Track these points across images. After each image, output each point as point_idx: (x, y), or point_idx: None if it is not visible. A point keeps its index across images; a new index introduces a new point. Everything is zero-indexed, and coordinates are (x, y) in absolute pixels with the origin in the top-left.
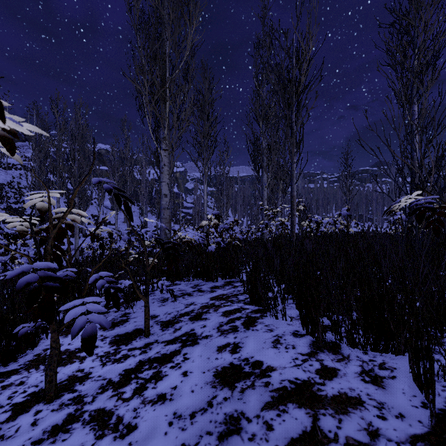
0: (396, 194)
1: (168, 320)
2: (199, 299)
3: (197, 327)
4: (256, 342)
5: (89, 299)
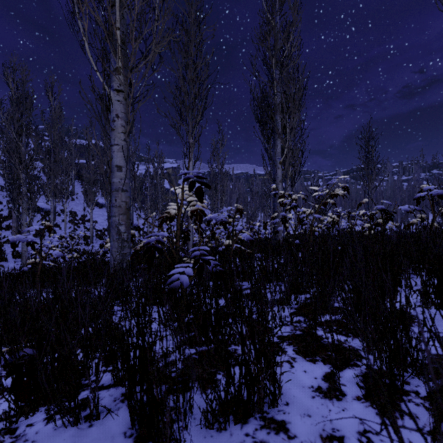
0: None
1: None
2: None
3: None
4: None
5: None
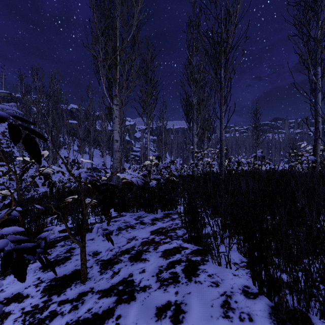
0: None
1: (108, 258)
2: (141, 232)
3: (136, 271)
4: (201, 304)
5: None
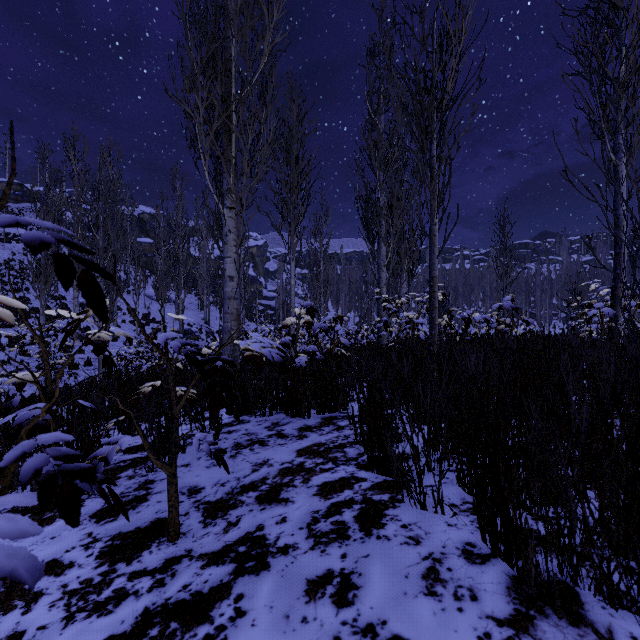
0: (634, 268)
1: (218, 499)
2: (278, 452)
3: (270, 520)
4: (387, 574)
5: (7, 500)
